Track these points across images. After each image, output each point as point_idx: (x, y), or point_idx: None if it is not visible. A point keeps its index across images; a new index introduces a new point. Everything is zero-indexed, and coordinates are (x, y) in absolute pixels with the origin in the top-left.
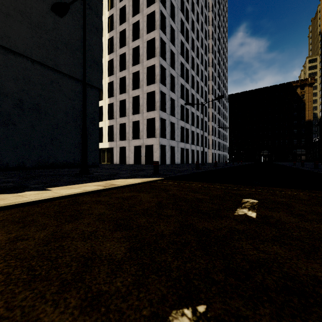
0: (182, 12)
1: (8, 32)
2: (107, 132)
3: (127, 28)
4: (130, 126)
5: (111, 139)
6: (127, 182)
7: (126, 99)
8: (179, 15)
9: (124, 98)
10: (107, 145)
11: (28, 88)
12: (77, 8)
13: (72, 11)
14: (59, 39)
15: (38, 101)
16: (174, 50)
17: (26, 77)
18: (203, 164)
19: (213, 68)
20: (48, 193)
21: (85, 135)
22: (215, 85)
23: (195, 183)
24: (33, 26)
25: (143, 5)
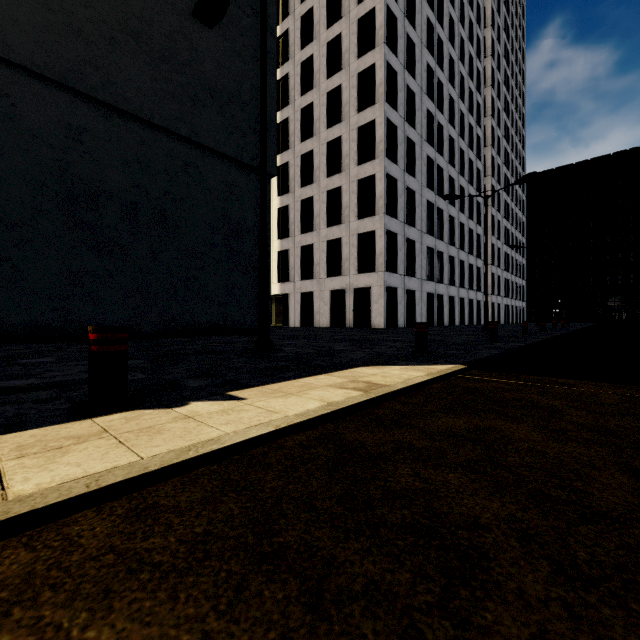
0: (430, 4)
1: (114, 76)
2: (277, 263)
3: (315, 54)
4: (321, 249)
5: (285, 277)
6: (396, 377)
7: (314, 197)
8: (424, 12)
9: (310, 195)
10: (277, 289)
11: (146, 180)
12: (232, 16)
13: (222, 24)
14: (199, 81)
15: (163, 206)
16: (414, 86)
17: (143, 159)
18: (486, 327)
19: (493, 119)
20: (248, 411)
21: (266, 266)
22: (498, 155)
23: (583, 386)
24: (156, 59)
25: (349, 0)
